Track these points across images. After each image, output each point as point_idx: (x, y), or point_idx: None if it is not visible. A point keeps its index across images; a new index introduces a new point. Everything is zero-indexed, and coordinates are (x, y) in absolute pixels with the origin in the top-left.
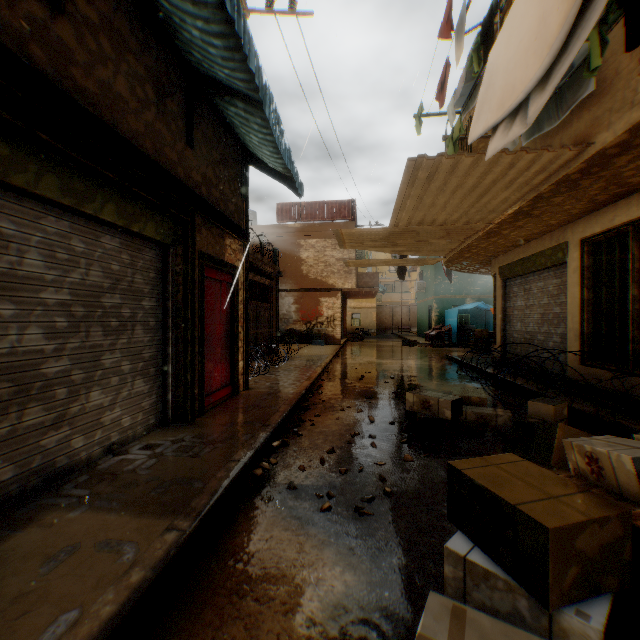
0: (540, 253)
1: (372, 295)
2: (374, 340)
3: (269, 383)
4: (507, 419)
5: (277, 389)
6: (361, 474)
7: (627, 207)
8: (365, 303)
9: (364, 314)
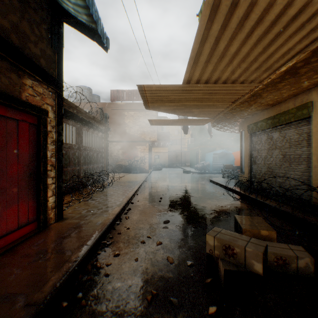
0: (285, 112)
1: (166, 145)
2: (167, 170)
3: (85, 211)
4: (309, 261)
5: (88, 219)
6: None
7: None
8: (162, 150)
9: (162, 156)
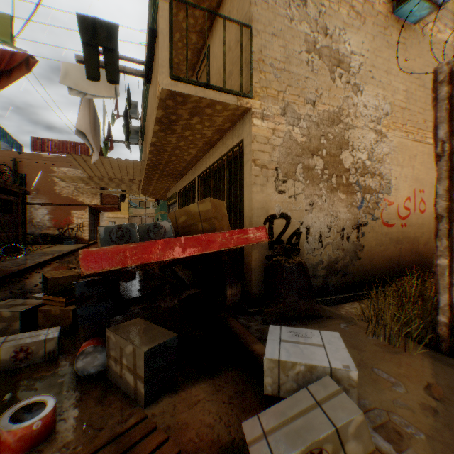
0: (172, 195)
1: (117, 210)
2: None
3: (1, 266)
4: None
5: (5, 269)
6: (32, 293)
7: (183, 182)
8: (120, 215)
9: (119, 222)
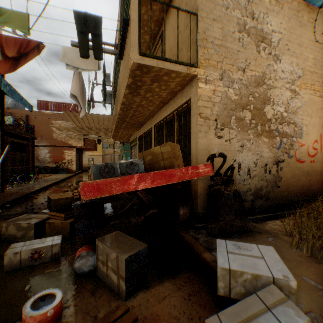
0: (134, 139)
1: (94, 150)
2: None
3: (18, 189)
4: None
5: (21, 191)
6: (39, 209)
7: (142, 130)
8: (96, 153)
9: (96, 158)
